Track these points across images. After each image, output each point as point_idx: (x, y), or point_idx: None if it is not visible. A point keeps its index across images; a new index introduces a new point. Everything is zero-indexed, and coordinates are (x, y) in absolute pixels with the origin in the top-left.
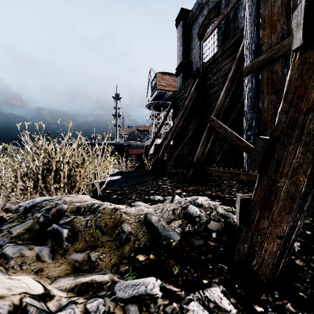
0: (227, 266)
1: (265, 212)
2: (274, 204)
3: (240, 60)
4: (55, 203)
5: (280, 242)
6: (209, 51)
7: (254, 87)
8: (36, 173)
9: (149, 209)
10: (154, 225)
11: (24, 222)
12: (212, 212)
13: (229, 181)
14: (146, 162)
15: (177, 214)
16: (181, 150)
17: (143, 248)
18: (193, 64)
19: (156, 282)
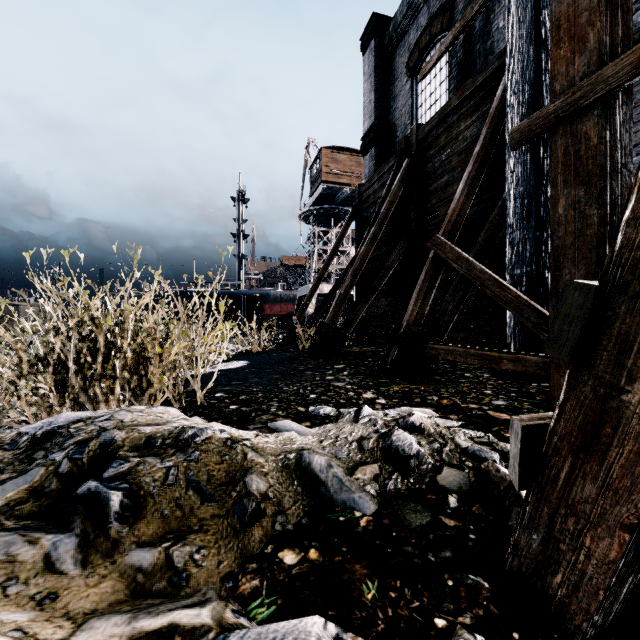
0: (489, 582)
1: (586, 462)
2: (611, 446)
3: (497, 117)
4: (99, 427)
5: (628, 539)
6: (431, 101)
7: (529, 173)
8: (63, 358)
9: (307, 438)
10: (319, 478)
11: (26, 474)
12: (444, 446)
13: (475, 373)
14: (300, 331)
15: (368, 449)
16: (373, 308)
17: (294, 532)
18: (397, 128)
19: (325, 632)
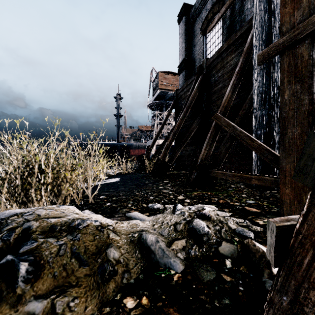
0: None
1: None
2: None
3: (248, 52)
4: (24, 219)
5: None
6: (213, 47)
7: (265, 81)
8: (14, 178)
9: (145, 223)
10: (151, 249)
11: None
12: (222, 228)
13: (236, 185)
14: (147, 163)
15: (179, 230)
16: (184, 151)
17: (134, 284)
18: (196, 61)
19: None
